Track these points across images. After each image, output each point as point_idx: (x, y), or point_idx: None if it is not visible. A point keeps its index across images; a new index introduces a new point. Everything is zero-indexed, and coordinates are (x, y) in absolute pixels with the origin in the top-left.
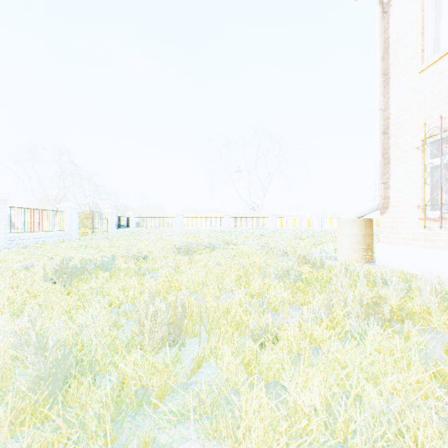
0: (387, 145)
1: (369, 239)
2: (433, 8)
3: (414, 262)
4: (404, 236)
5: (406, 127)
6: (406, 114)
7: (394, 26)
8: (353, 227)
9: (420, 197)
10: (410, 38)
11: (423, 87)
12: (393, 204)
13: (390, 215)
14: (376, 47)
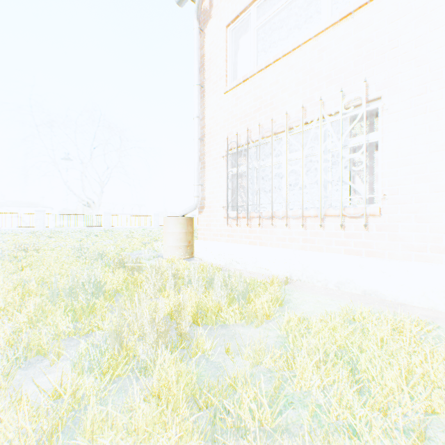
0: (204, 151)
1: (191, 236)
2: (234, 45)
3: (221, 255)
4: (215, 232)
5: (216, 138)
6: (216, 126)
7: (209, 46)
8: (177, 225)
9: (225, 199)
10: (219, 62)
11: (227, 107)
12: (208, 204)
13: (206, 214)
14: (196, 59)
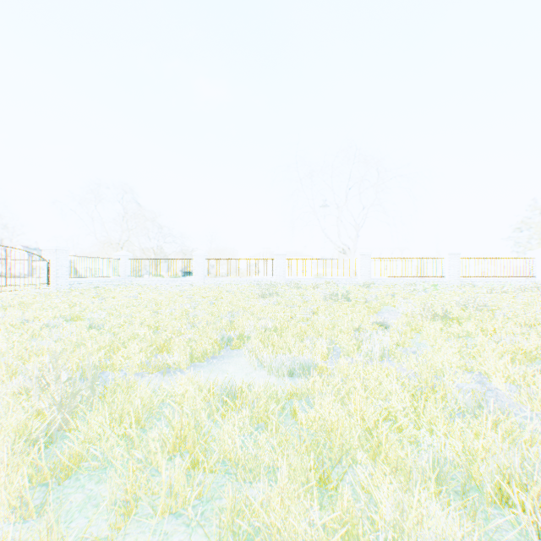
0: None
1: None
2: None
3: None
4: None
5: None
6: None
7: None
8: None
9: None
10: None
11: None
12: None
13: None
14: None
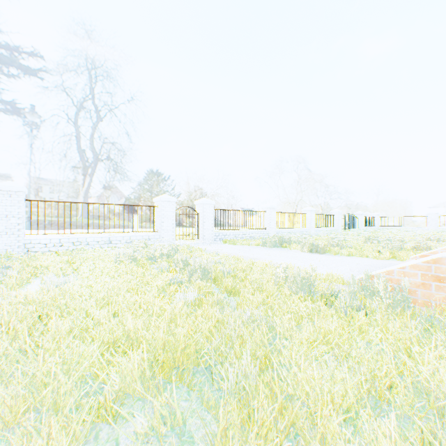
0: None
1: None
2: None
3: None
4: None
5: None
6: None
7: None
8: None
9: None
10: None
11: None
12: None
13: None
14: None
